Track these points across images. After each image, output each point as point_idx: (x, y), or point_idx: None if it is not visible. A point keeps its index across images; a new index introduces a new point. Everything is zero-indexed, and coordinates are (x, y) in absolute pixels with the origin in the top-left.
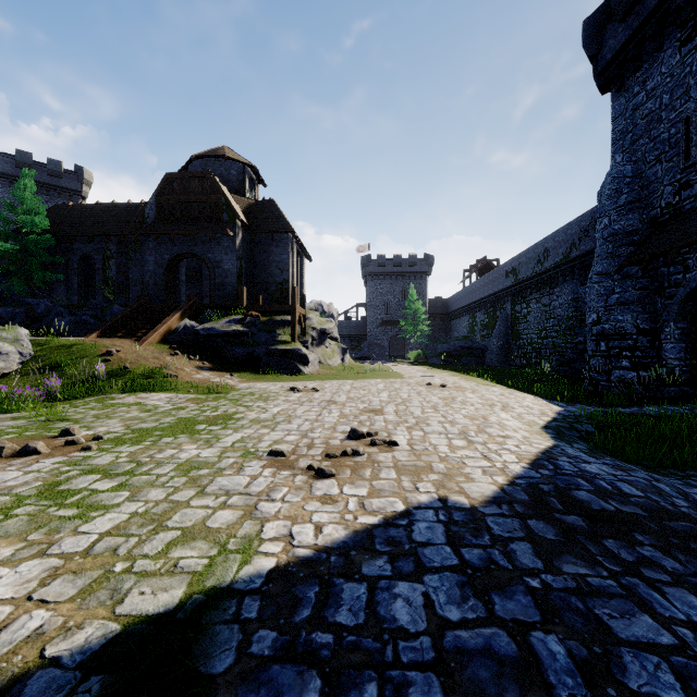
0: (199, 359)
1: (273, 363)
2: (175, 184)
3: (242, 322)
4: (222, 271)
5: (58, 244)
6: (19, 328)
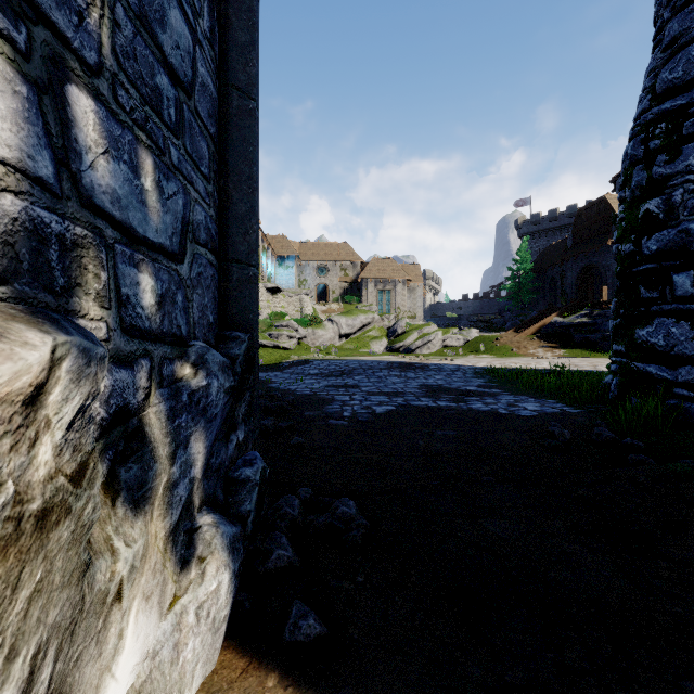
0: (548, 343)
1: (606, 346)
2: (583, 215)
3: (589, 316)
4: (611, 273)
5: (540, 274)
6: (472, 329)
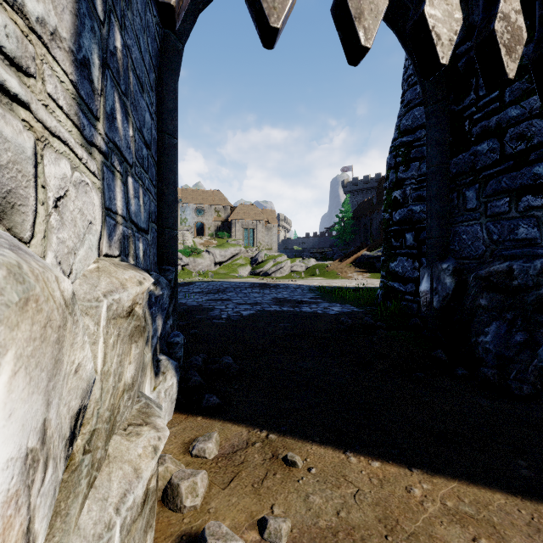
0: (360, 269)
1: None
2: (383, 183)
3: None
4: None
5: (357, 221)
6: (311, 259)
